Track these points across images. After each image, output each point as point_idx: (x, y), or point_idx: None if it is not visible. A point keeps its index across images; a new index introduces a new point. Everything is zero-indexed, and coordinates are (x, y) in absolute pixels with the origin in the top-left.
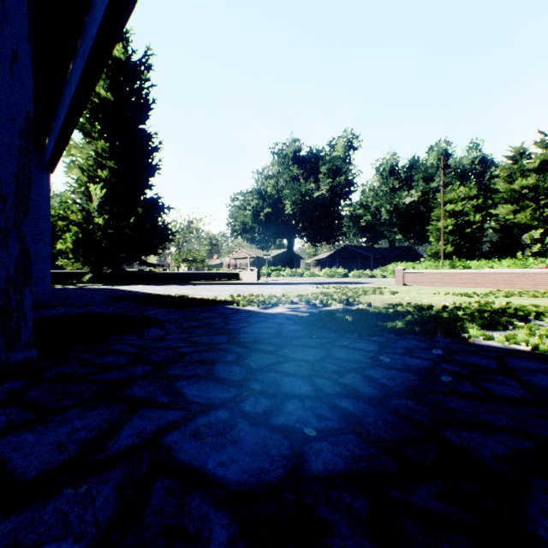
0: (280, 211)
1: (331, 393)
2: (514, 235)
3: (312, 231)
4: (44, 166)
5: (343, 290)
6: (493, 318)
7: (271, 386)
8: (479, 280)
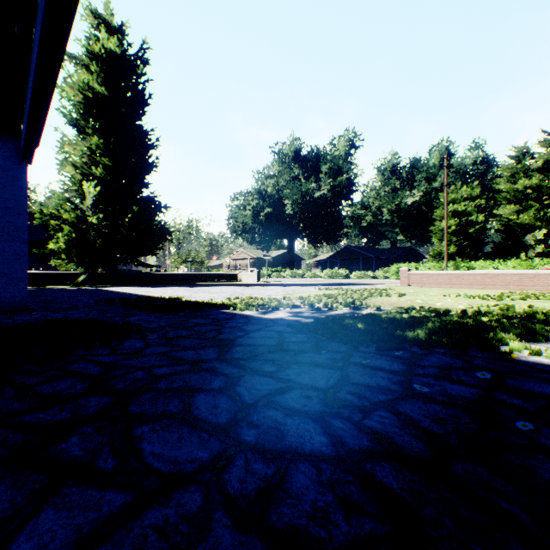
0: (280, 211)
1: (358, 450)
2: (517, 236)
3: (313, 231)
4: (20, 156)
5: (347, 292)
6: (525, 326)
7: (270, 436)
8: (487, 281)
